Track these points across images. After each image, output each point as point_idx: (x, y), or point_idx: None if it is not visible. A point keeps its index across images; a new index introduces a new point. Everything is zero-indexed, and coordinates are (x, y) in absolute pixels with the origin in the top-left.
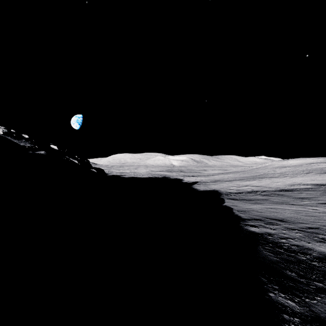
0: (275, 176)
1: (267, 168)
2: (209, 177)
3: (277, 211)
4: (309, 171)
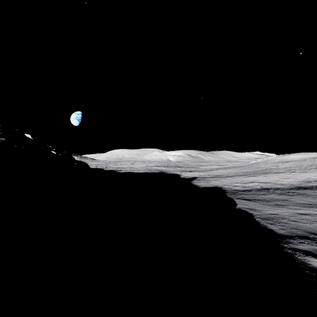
0: (281, 171)
1: (267, 163)
2: (207, 172)
3: None
4: None
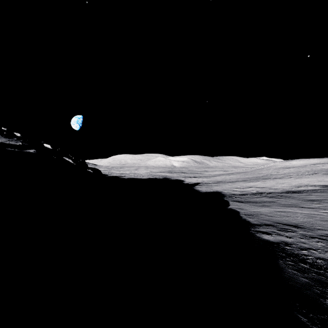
0: (279, 177)
1: (270, 169)
2: (210, 178)
3: (288, 214)
4: (314, 172)
